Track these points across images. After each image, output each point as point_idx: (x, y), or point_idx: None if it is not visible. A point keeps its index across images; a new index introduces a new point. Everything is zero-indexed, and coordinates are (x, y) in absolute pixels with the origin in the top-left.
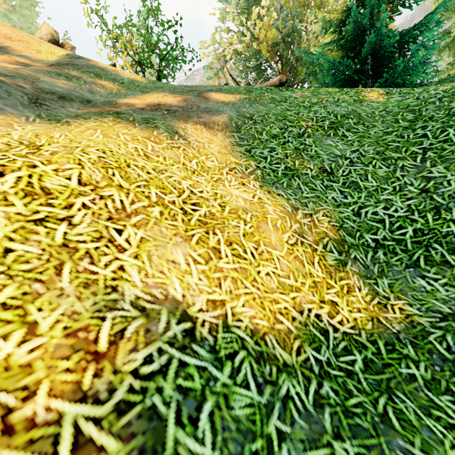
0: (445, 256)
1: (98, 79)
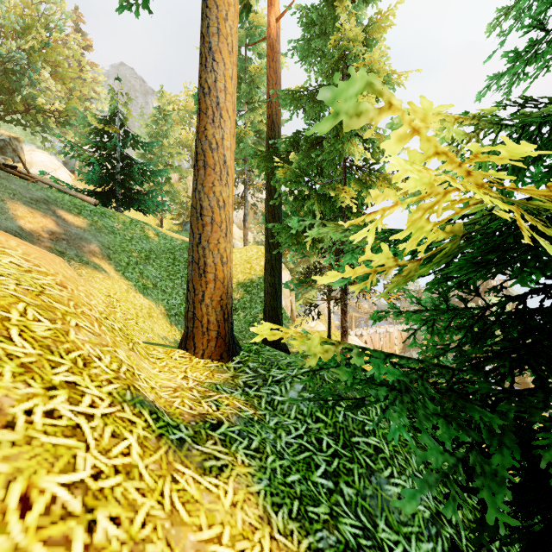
0: None
1: None
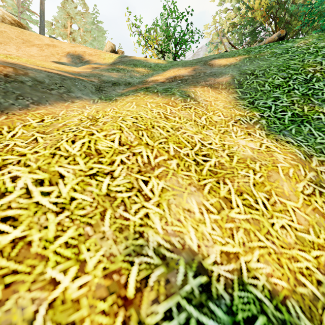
0: None
1: (135, 68)
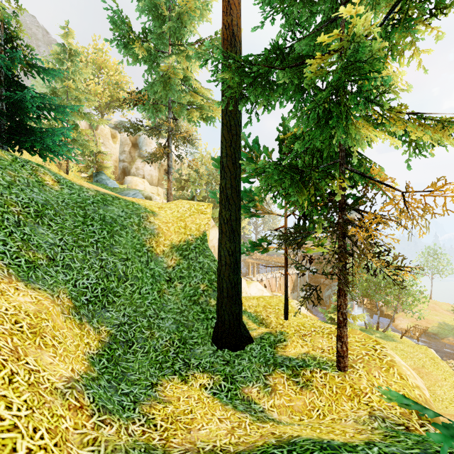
0: (113, 298)
1: None
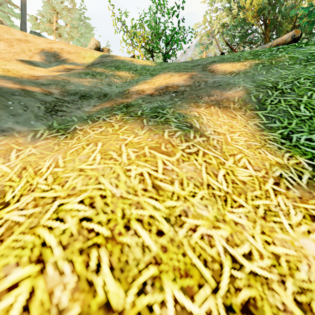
0: None
1: (117, 71)
